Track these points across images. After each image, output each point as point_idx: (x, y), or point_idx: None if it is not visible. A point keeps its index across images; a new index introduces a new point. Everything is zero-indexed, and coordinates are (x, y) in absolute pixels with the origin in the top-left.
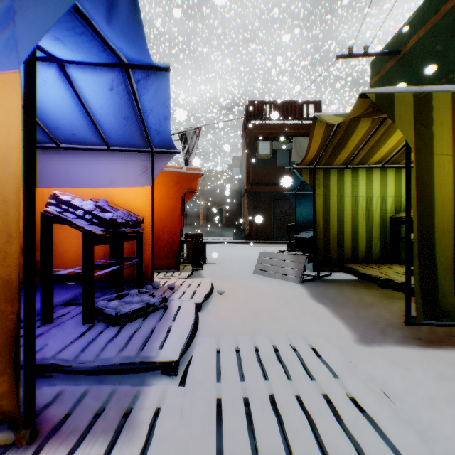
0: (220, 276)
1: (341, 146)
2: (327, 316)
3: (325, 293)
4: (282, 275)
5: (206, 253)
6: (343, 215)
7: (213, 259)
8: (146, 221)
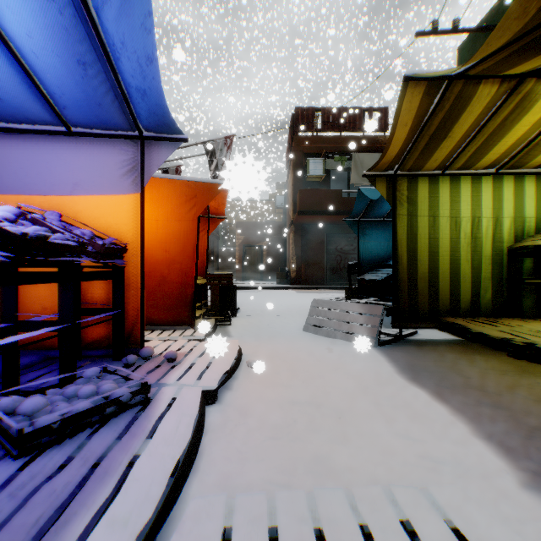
0: (254, 335)
1: (441, 134)
2: (440, 416)
3: (419, 366)
4: (347, 334)
5: (240, 301)
6: (437, 244)
7: (248, 310)
8: (133, 250)
